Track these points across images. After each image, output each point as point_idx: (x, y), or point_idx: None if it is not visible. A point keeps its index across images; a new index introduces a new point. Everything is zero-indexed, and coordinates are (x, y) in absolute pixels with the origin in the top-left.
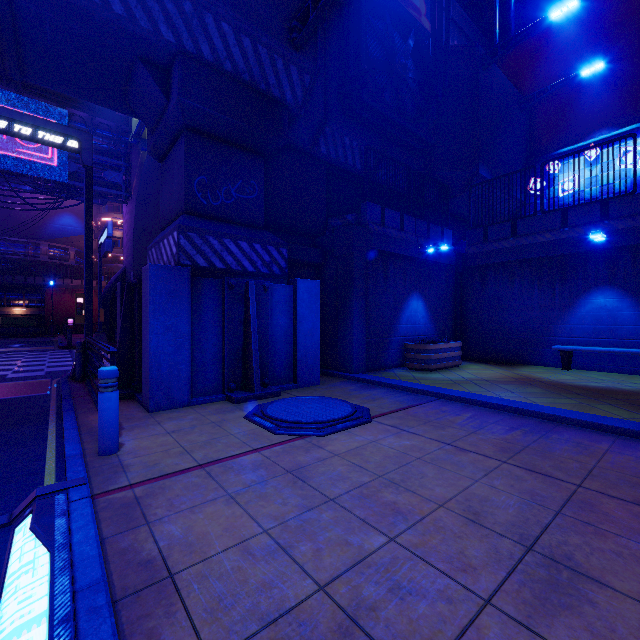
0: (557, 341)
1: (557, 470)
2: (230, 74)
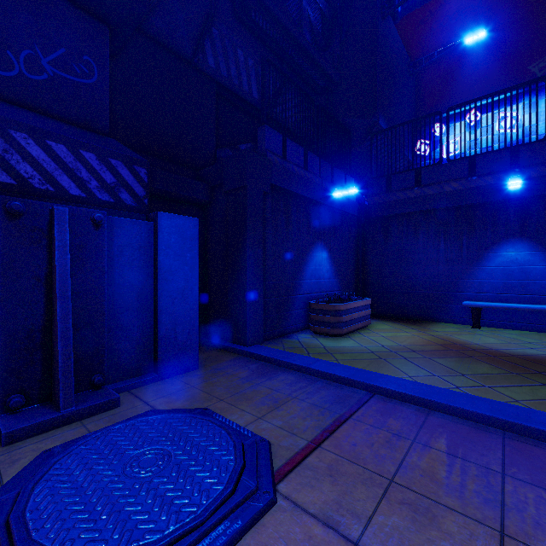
0: (465, 297)
1: None
2: None
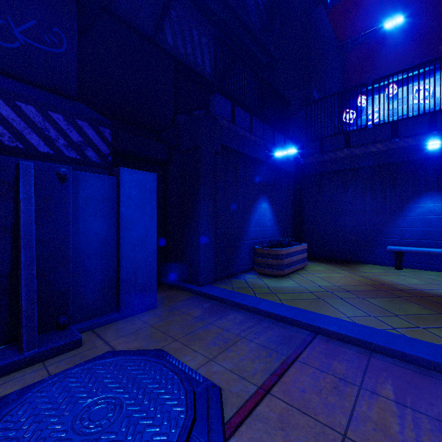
0: (388, 242)
1: None
2: None
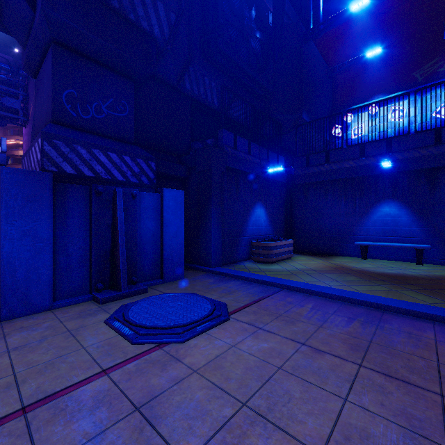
0: (357, 238)
1: (411, 372)
2: None
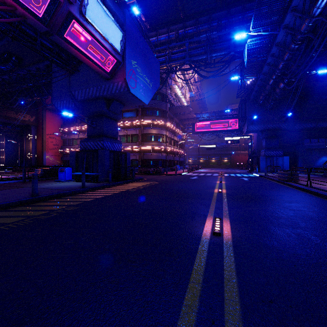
0: None
1: None
2: (272, 129)
